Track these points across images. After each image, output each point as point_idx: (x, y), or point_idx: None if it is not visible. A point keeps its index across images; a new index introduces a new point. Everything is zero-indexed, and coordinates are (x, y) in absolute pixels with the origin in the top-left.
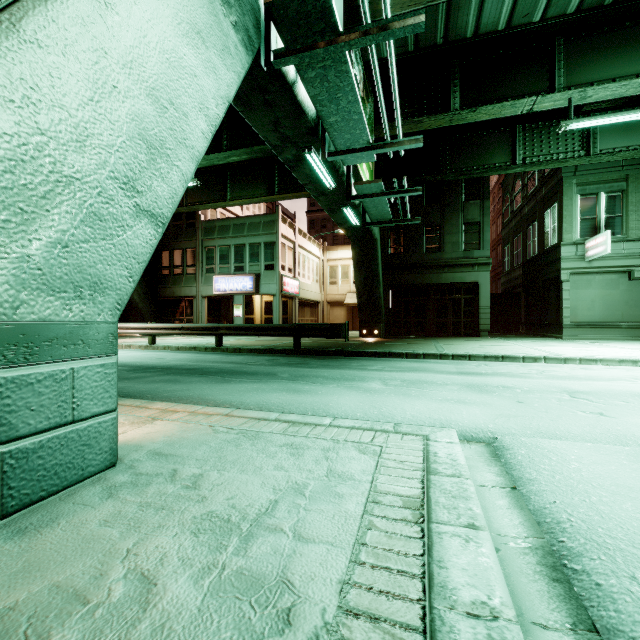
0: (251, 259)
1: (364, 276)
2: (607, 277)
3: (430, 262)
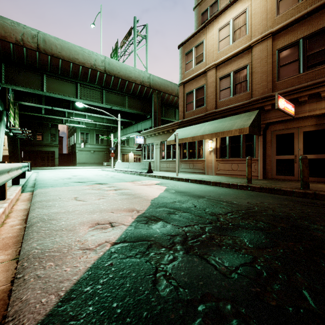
0: None
1: (12, 147)
2: (86, 152)
3: (39, 144)
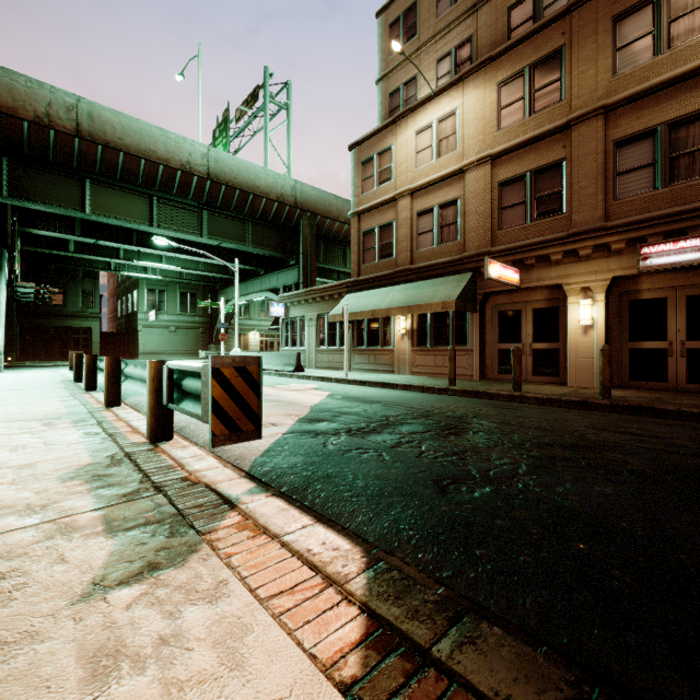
0: None
1: None
2: (160, 330)
3: (56, 312)
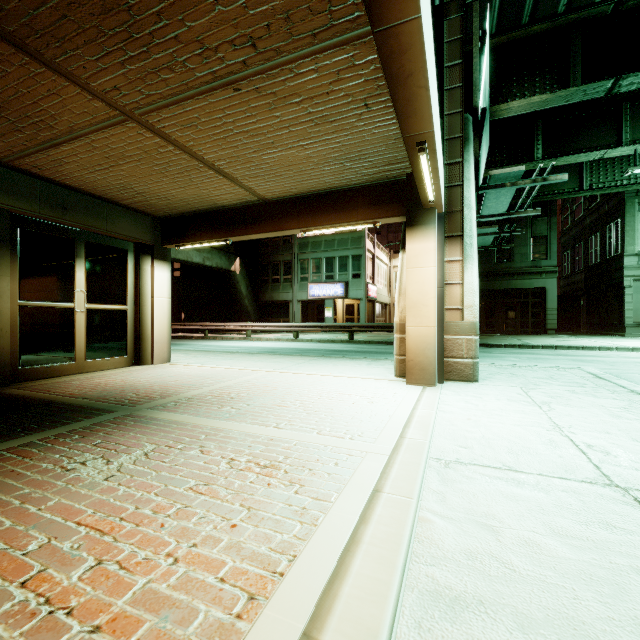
0: (340, 269)
1: None
2: None
3: (501, 271)
